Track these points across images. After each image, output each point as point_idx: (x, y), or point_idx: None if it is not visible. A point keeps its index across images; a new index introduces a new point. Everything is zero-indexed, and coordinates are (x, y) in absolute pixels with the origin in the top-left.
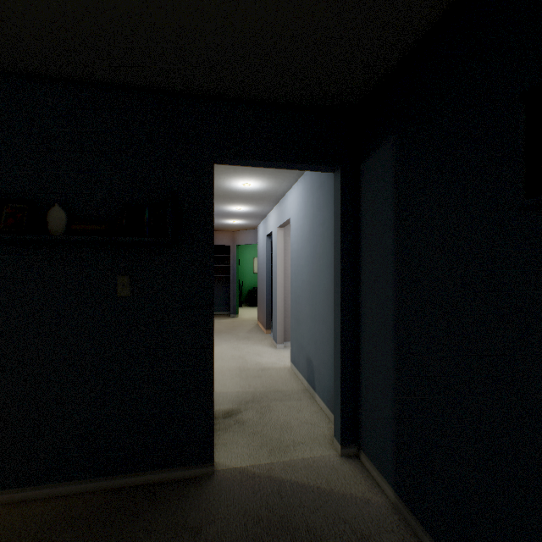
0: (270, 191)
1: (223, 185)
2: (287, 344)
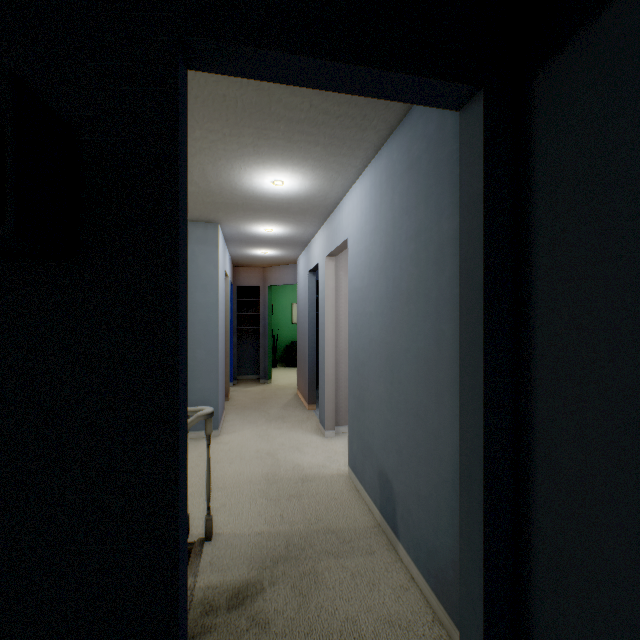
0: (316, 197)
1: (239, 183)
2: (340, 429)
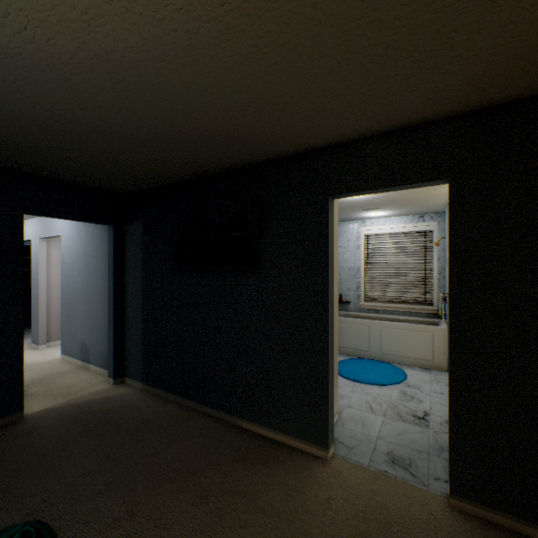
0: None
1: None
2: (50, 344)
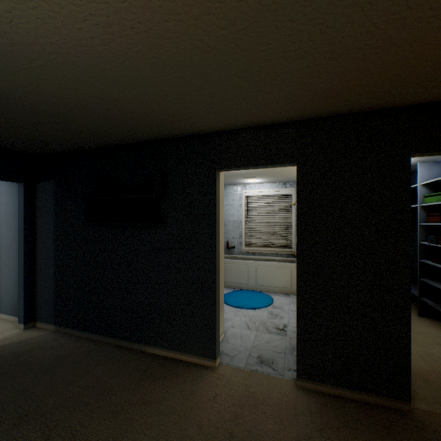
0: None
1: None
2: None
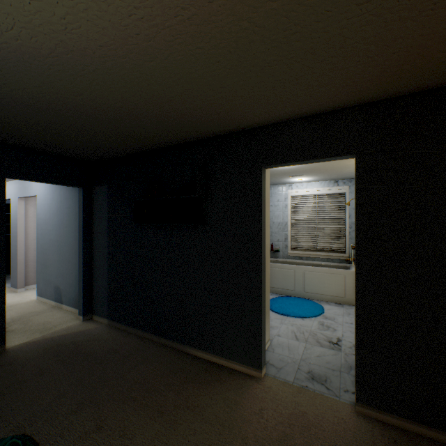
0: None
1: None
2: (27, 287)
